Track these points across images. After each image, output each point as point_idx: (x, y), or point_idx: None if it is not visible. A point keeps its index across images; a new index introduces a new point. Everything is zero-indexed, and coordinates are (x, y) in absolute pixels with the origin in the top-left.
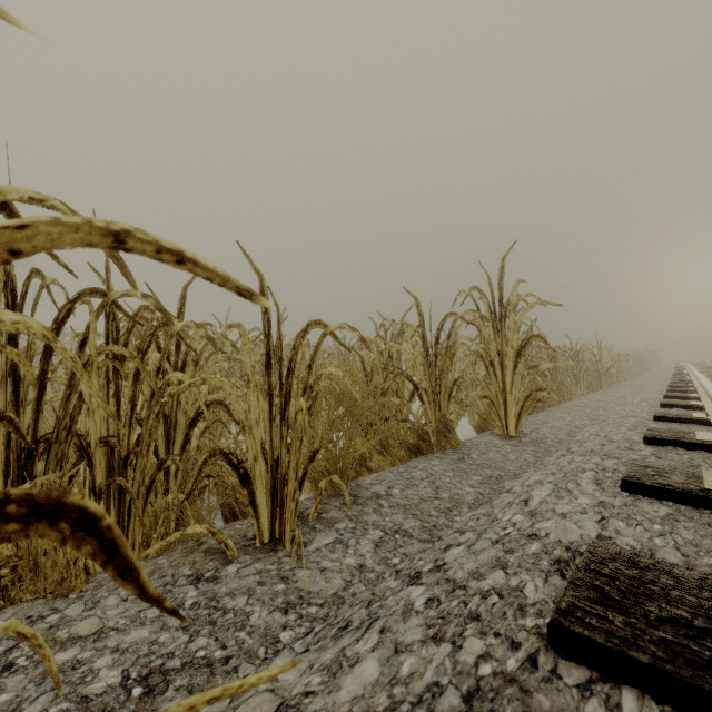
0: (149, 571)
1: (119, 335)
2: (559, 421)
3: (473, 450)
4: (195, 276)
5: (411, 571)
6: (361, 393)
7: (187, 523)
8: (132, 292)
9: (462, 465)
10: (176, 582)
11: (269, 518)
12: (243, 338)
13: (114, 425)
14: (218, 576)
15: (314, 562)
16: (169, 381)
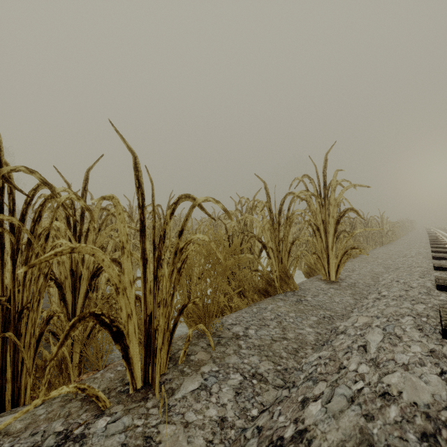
0: (24, 425)
1: (15, 206)
2: (363, 269)
3: (307, 292)
4: (95, 162)
5: (270, 436)
6: (223, 254)
7: (88, 354)
8: (20, 167)
9: (300, 306)
10: (43, 442)
11: (143, 366)
12: (116, 208)
13: (9, 284)
14: (86, 434)
15: (179, 414)
16: (55, 246)
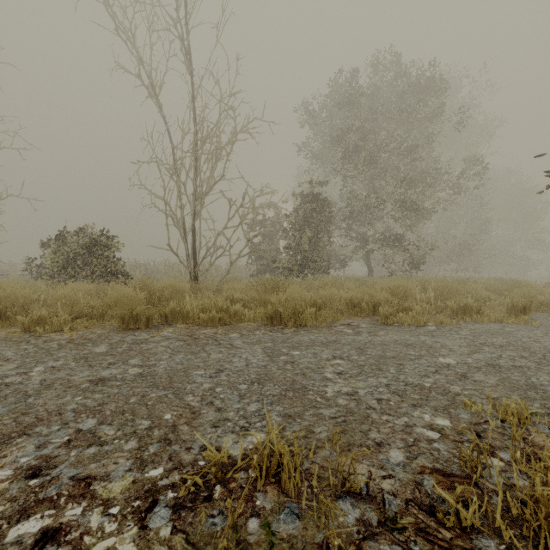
0: None
1: None
2: None
3: None
4: None
5: None
6: None
7: None
8: None
9: None
10: None
11: None
12: None
13: None
14: None
15: None
16: None
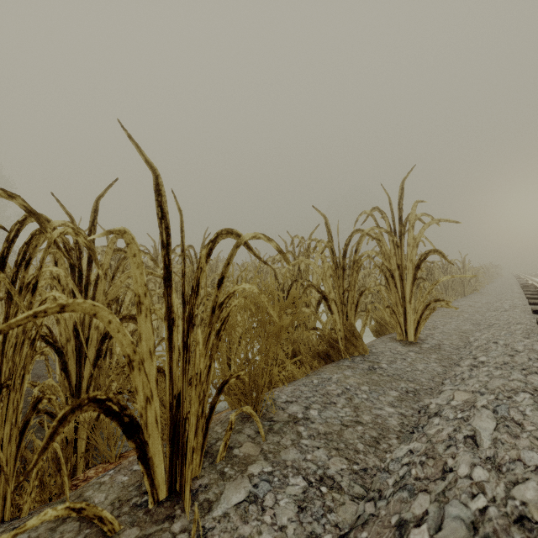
0: None
1: None
2: (446, 326)
3: (380, 357)
4: (107, 188)
5: None
6: (277, 310)
7: (97, 441)
8: None
9: (374, 376)
10: None
11: (167, 469)
12: (128, 247)
13: None
14: None
15: None
16: (45, 300)
